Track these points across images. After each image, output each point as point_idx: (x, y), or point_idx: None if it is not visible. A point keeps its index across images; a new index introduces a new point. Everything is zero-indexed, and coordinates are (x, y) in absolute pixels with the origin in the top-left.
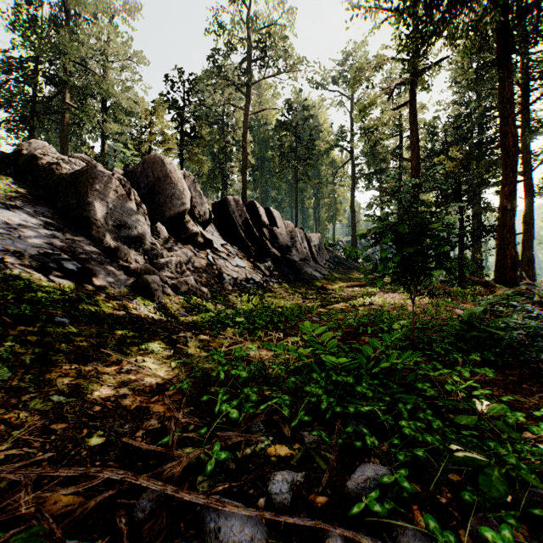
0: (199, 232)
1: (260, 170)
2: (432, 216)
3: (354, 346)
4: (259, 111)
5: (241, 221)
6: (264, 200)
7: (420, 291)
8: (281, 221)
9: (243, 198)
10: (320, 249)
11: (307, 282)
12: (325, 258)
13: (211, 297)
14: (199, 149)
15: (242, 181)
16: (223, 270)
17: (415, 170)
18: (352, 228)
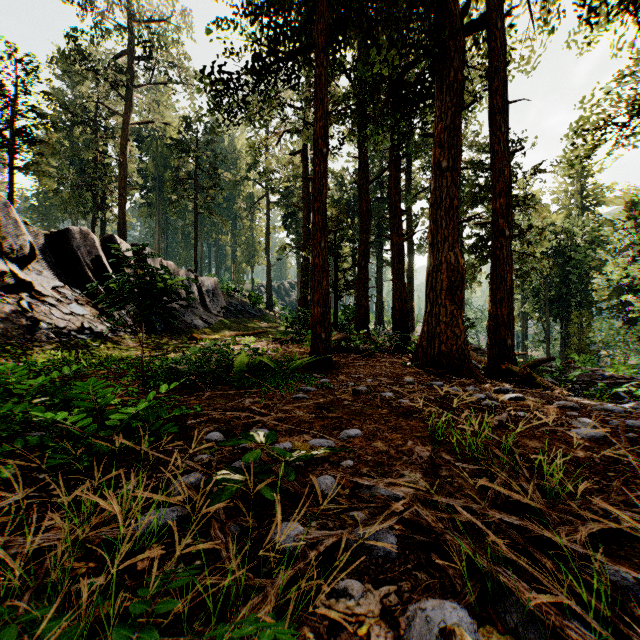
0: (10, 271)
1: (156, 193)
2: (150, 278)
3: (69, 382)
4: (144, 122)
5: (90, 259)
6: (164, 231)
7: (281, 339)
8: (155, 262)
9: (120, 228)
10: (215, 294)
11: (180, 332)
12: (220, 305)
13: (1, 350)
14: (43, 158)
15: (119, 206)
16: (44, 318)
17: (306, 220)
18: (267, 272)
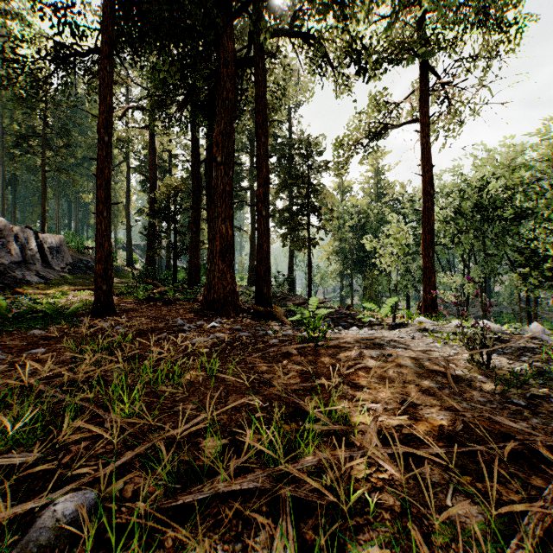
0: None
1: (1, 145)
2: None
3: None
4: None
5: None
6: (13, 184)
7: None
8: None
9: None
10: (60, 251)
11: (6, 287)
12: (66, 261)
13: None
14: None
15: None
16: None
17: (152, 188)
18: (127, 232)
